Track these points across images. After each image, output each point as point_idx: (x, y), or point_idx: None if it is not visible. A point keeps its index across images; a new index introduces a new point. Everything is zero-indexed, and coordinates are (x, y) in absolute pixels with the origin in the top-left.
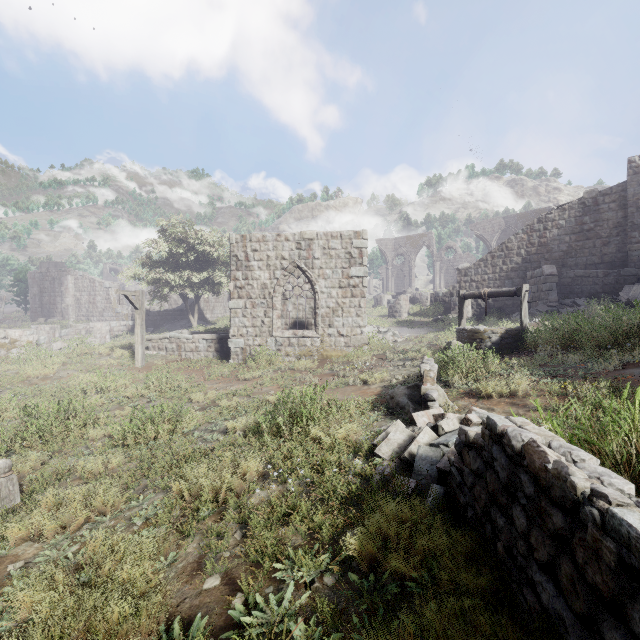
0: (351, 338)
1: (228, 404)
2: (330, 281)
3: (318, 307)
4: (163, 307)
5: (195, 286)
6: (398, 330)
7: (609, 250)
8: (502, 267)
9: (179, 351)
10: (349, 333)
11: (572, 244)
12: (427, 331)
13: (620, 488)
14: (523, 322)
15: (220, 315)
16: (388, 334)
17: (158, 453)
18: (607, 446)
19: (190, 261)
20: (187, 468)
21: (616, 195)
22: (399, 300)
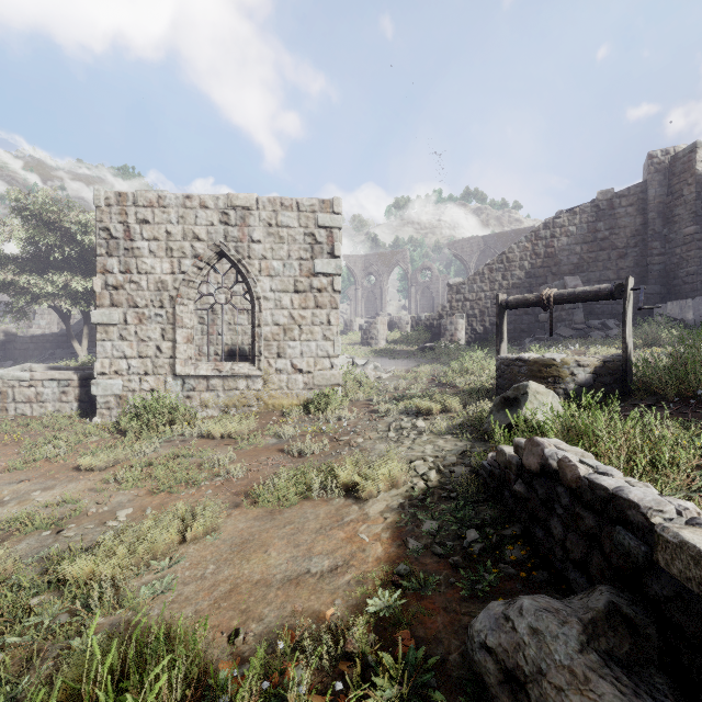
0: (315, 375)
1: None
2: (279, 280)
3: (259, 323)
4: (22, 328)
5: (79, 297)
6: (378, 362)
7: (626, 263)
8: (502, 283)
9: (3, 402)
10: (311, 367)
11: (584, 256)
12: (417, 363)
13: None
14: (628, 345)
15: None
16: (368, 367)
17: None
18: None
19: (70, 259)
20: None
21: (634, 197)
22: (376, 323)
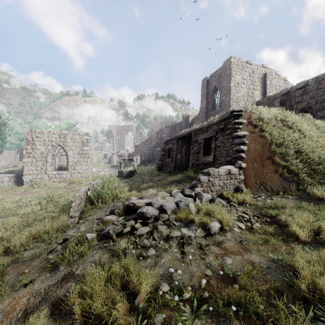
0: (83, 174)
1: (26, 200)
2: (74, 151)
3: (69, 162)
4: None
5: None
6: (109, 169)
7: None
8: (149, 145)
9: None
10: (83, 172)
11: None
12: None
13: (83, 190)
14: (135, 168)
15: (11, 162)
16: (102, 171)
17: (1, 213)
18: (97, 190)
19: None
20: (18, 210)
21: (180, 125)
22: (112, 156)
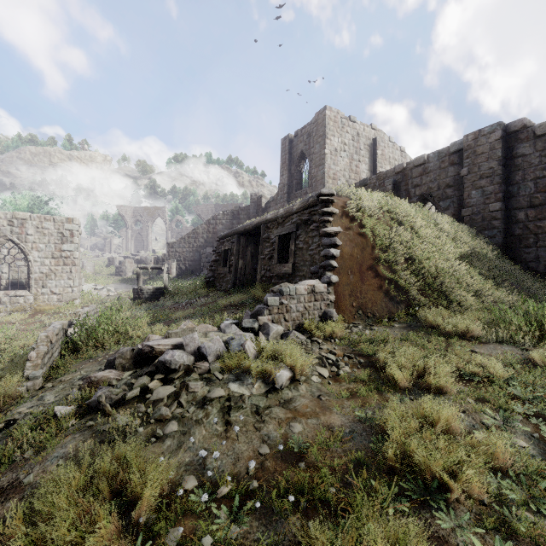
0: (63, 295)
1: None
2: (44, 253)
3: (31, 272)
4: None
5: None
6: (118, 286)
7: None
8: (194, 244)
9: None
10: (62, 292)
11: None
12: None
13: (56, 327)
14: (165, 284)
15: None
16: (103, 290)
17: None
18: (87, 324)
19: None
20: None
21: (246, 211)
22: (125, 262)
